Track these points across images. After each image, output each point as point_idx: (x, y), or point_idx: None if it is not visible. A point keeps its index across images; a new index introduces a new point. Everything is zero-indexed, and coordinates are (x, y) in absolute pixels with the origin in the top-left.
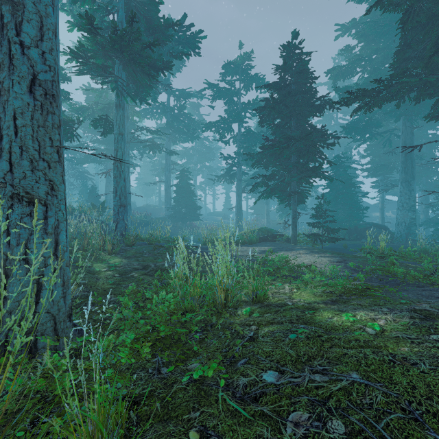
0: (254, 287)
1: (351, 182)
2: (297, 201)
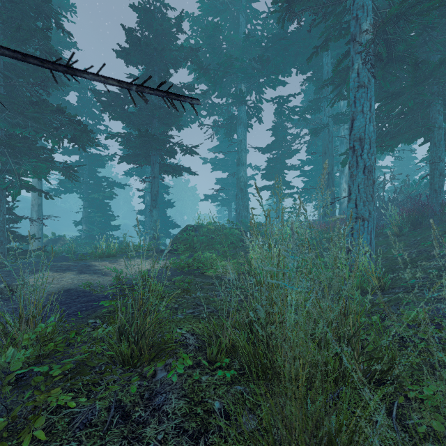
0: None
1: None
2: None
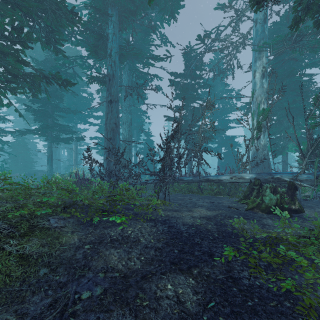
0: None
1: (27, 147)
2: None
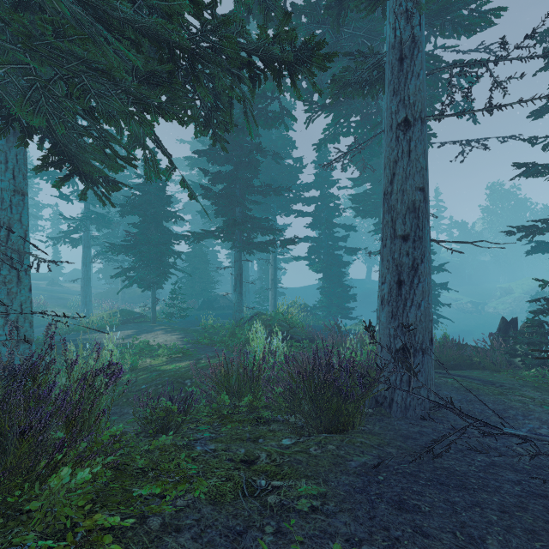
0: (131, 362)
1: (206, 259)
2: (156, 288)
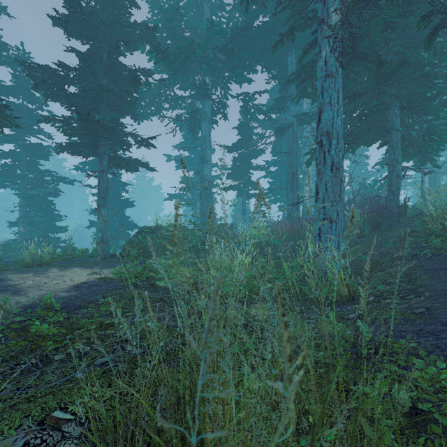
0: None
1: None
2: None
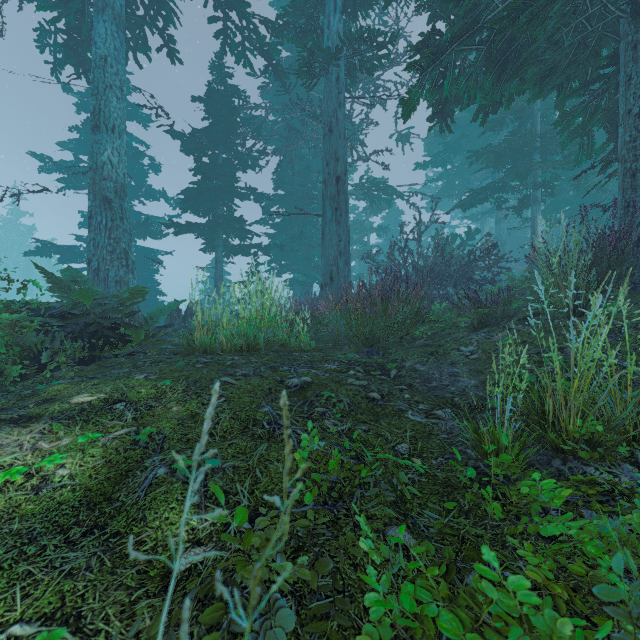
0: None
1: None
2: None
